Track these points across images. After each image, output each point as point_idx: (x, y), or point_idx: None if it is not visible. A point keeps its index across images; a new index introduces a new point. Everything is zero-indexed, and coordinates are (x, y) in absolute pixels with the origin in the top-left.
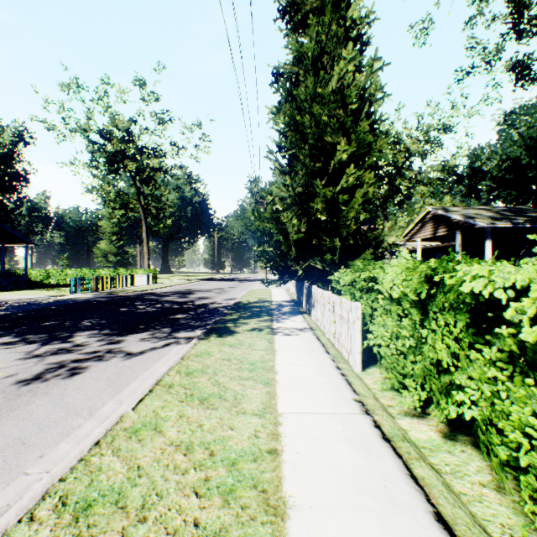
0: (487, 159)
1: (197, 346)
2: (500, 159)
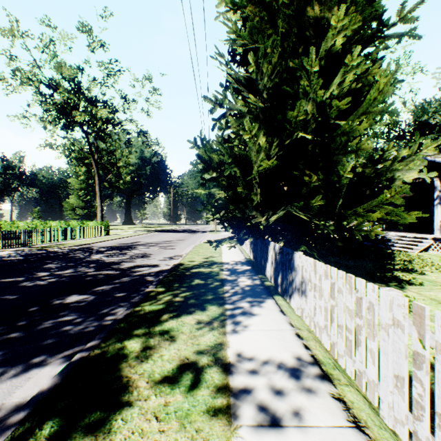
0: (434, 113)
1: None
2: None
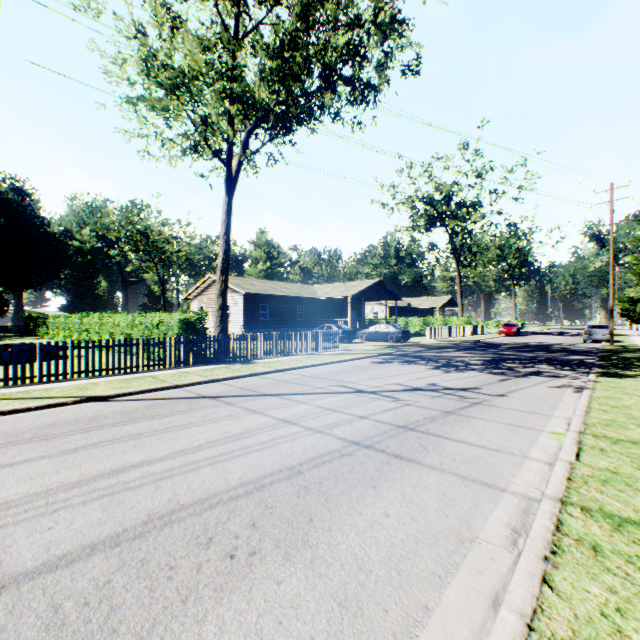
0: None
1: None
2: None
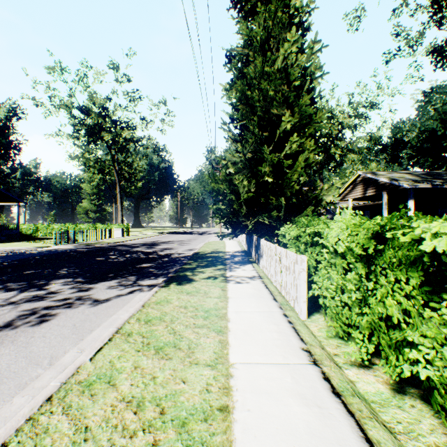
0: (407, 131)
1: (158, 294)
2: (419, 131)
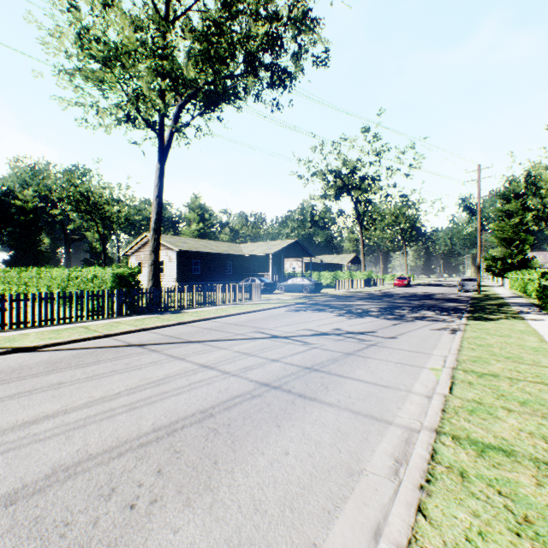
0: None
1: None
2: None
